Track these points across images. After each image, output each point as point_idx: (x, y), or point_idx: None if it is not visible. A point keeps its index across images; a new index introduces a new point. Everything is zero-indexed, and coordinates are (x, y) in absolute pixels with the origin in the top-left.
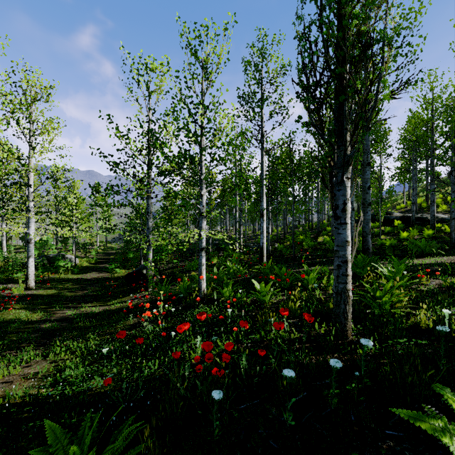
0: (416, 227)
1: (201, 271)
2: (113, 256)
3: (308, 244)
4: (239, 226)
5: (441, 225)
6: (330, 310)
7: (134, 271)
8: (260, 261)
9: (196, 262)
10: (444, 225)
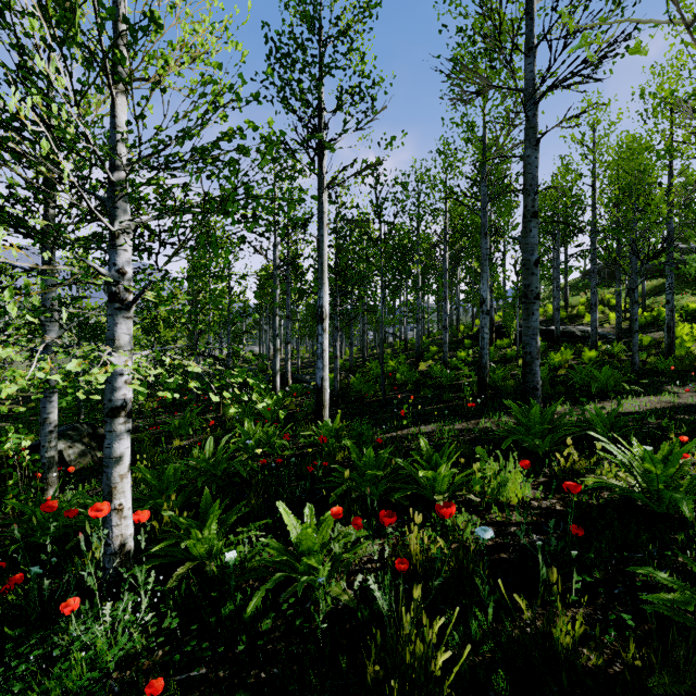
0: (564, 347)
1: (111, 485)
2: (34, 403)
3: (406, 377)
4: (286, 344)
5: (600, 343)
6: (558, 654)
7: (29, 447)
8: (317, 417)
9: (189, 418)
10: (606, 343)
